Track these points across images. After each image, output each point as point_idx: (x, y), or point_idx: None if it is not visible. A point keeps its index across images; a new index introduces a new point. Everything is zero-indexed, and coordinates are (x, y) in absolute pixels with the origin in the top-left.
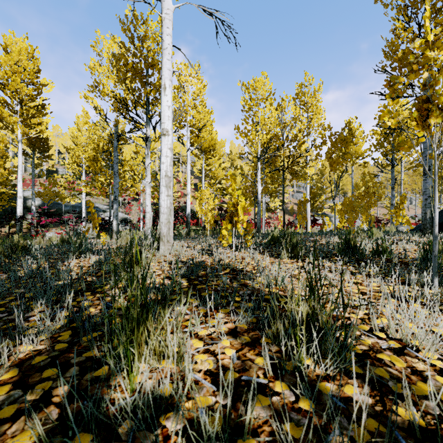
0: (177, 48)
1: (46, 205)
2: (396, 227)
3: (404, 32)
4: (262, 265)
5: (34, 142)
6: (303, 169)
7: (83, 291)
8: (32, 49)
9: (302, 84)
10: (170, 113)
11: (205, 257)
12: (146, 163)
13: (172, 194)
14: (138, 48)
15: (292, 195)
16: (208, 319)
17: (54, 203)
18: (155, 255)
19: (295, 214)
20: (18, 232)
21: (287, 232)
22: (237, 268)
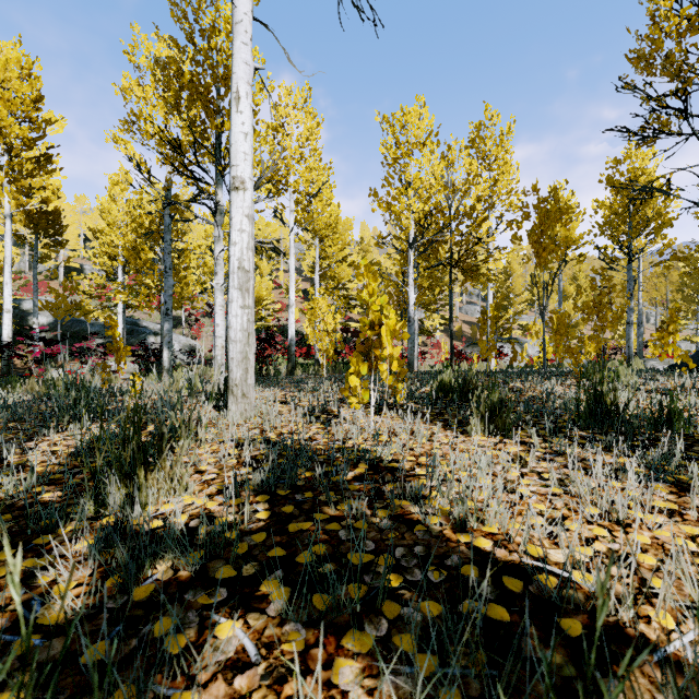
0: (263, 23)
1: (61, 323)
2: (642, 361)
3: (673, 16)
4: (437, 457)
5: (37, 219)
6: (484, 264)
7: (1, 542)
8: (29, 61)
9: (480, 124)
10: (248, 146)
11: (315, 430)
12: (216, 250)
13: (251, 305)
14: (201, 49)
15: (459, 308)
16: (306, 693)
17: (74, 321)
18: (218, 423)
19: (464, 338)
20: (4, 369)
21: (470, 376)
22: (382, 460)
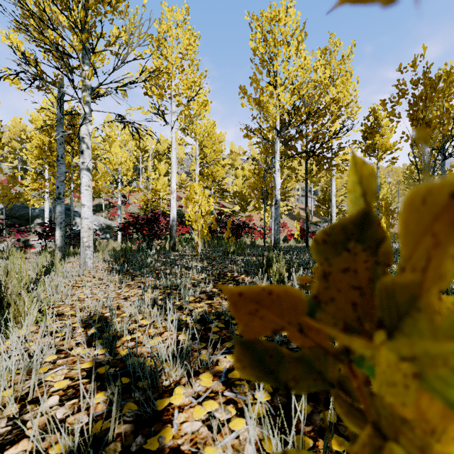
0: None
1: (10, 208)
2: None
3: None
4: None
5: None
6: (334, 157)
7: None
8: None
9: (326, 49)
10: None
11: None
12: (81, 128)
13: None
14: None
15: (297, 199)
16: None
17: (20, 207)
18: None
19: (301, 219)
20: None
21: None
22: None
